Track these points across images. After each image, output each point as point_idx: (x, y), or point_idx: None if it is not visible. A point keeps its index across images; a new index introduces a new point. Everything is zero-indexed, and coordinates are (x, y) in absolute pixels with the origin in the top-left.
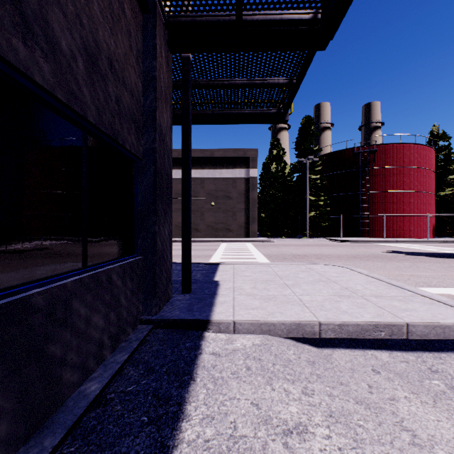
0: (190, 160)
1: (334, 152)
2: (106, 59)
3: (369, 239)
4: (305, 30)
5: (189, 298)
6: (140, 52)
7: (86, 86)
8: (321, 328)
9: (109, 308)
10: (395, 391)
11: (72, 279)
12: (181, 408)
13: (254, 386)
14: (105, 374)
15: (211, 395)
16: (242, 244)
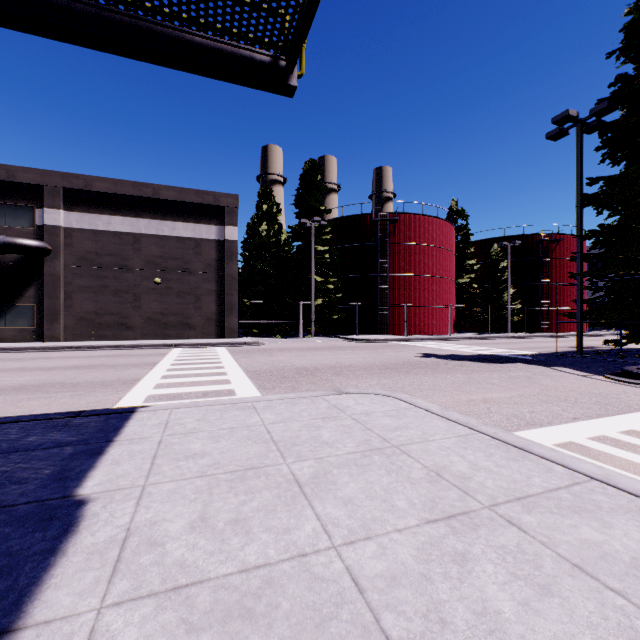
0: None
1: (347, 216)
2: None
3: (391, 337)
4: None
5: None
6: None
7: None
8: None
9: None
10: None
11: None
12: None
13: None
14: None
15: None
16: (210, 350)
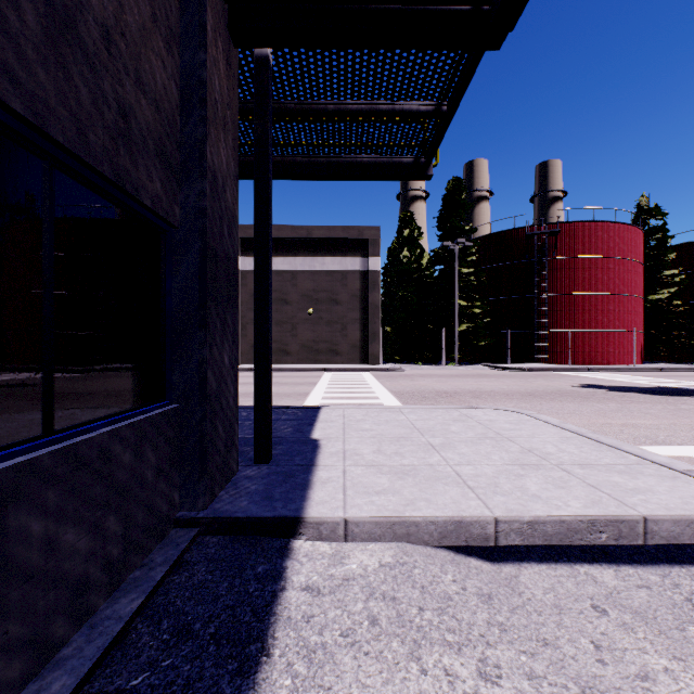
0: (269, 235)
1: (496, 233)
2: (98, 25)
3: (549, 366)
4: (467, 14)
5: (268, 473)
6: (176, 34)
7: (45, 67)
8: (499, 528)
9: (105, 510)
10: (644, 655)
11: (6, 465)
12: None
13: (386, 664)
14: (88, 650)
15: (302, 692)
16: (356, 374)
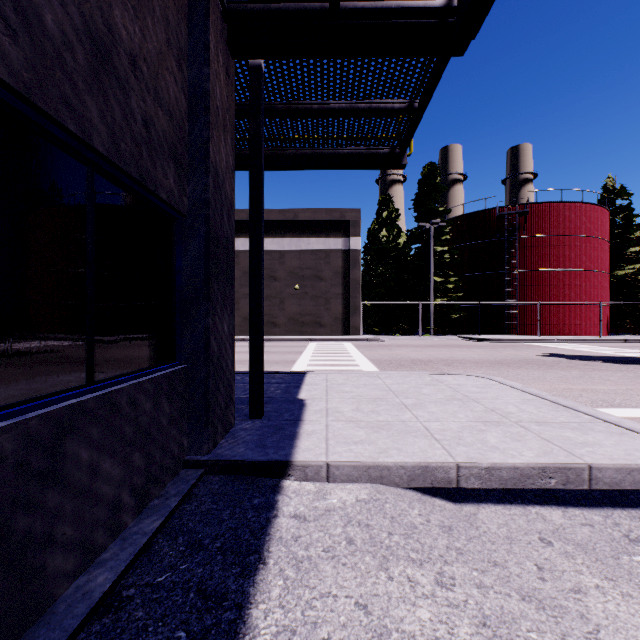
0: (262, 220)
1: (469, 214)
2: (127, 55)
3: (518, 337)
4: (434, 25)
5: (261, 426)
6: (185, 53)
7: (90, 94)
8: (460, 473)
9: (132, 448)
10: (579, 575)
11: (64, 405)
12: (242, 614)
13: (360, 572)
14: (122, 555)
15: (292, 589)
16: (338, 344)
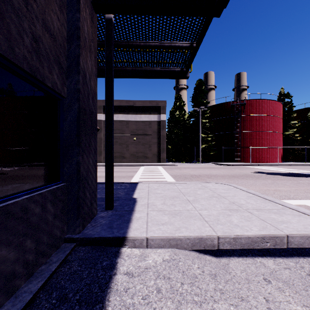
0: (112, 102)
1: (218, 104)
2: None
3: (241, 163)
4: None
5: (111, 214)
6: (65, 4)
7: None
8: (219, 241)
9: (24, 237)
10: (289, 305)
11: None
12: None
13: None
14: None
15: None
16: (155, 167)
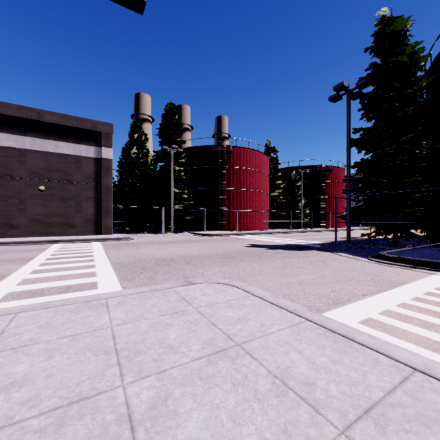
0: None
1: (197, 146)
2: None
3: (228, 232)
4: None
5: None
6: None
7: None
8: None
9: None
10: None
11: None
12: None
13: None
14: None
15: None
16: (86, 245)
